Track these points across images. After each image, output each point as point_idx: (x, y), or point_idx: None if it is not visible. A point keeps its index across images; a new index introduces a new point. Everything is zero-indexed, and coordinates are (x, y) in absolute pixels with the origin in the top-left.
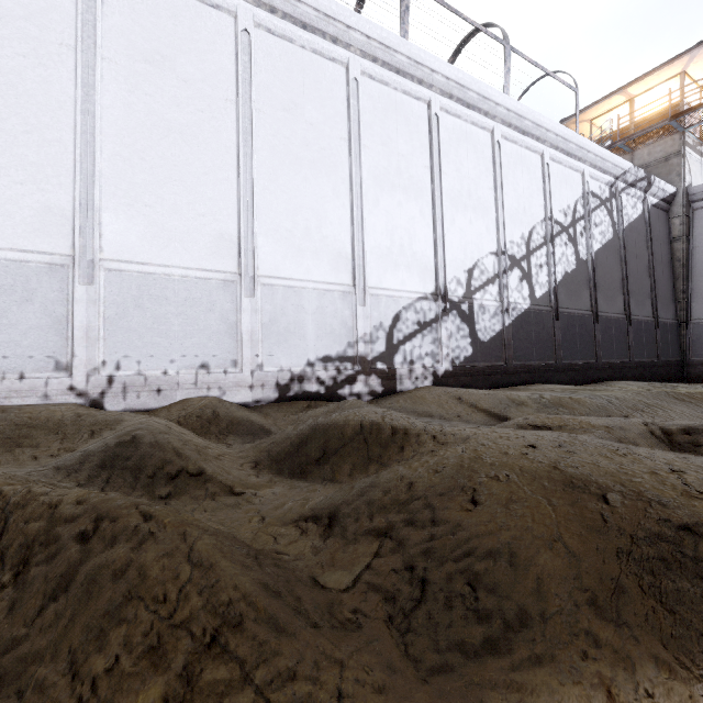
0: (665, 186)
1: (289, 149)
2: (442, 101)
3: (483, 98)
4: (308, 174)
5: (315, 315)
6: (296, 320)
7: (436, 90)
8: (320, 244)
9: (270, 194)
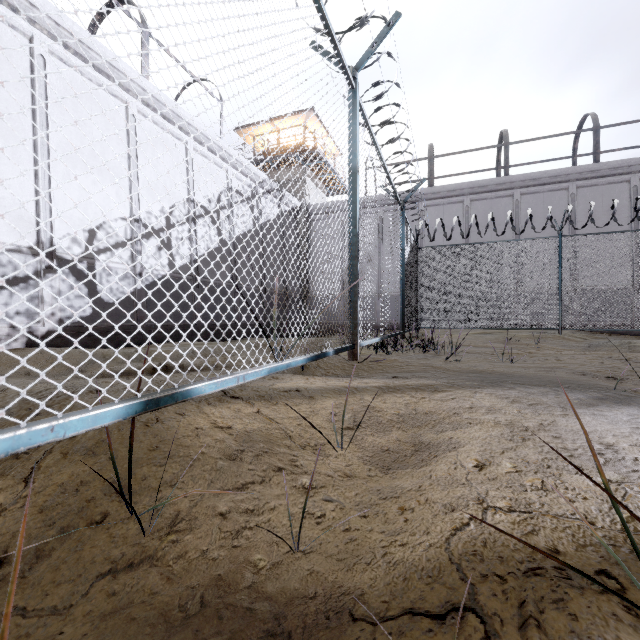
0: (293, 199)
1: None
2: (52, 45)
3: (111, 66)
4: None
5: None
6: None
7: (42, 30)
8: None
9: None
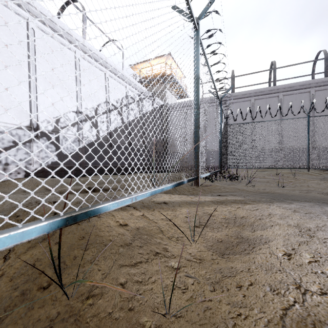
0: (159, 101)
1: None
2: (38, 23)
3: (67, 33)
4: None
5: None
6: None
7: (33, 15)
8: None
9: None
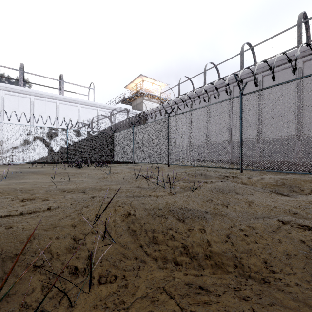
0: (135, 111)
1: None
2: (35, 97)
3: (50, 96)
4: None
5: None
6: None
7: (33, 95)
8: None
9: None
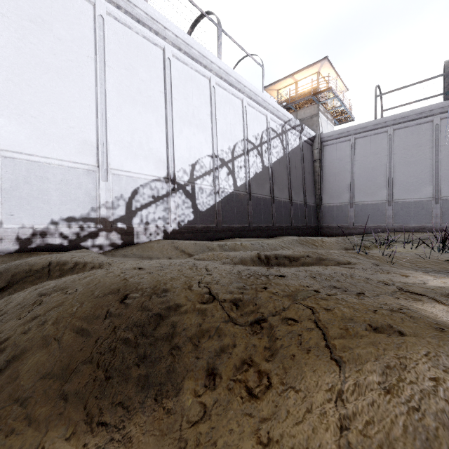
0: (310, 131)
1: (35, 53)
2: (173, 51)
3: (203, 56)
4: (55, 76)
5: (60, 185)
6: (39, 188)
7: (169, 42)
8: (66, 132)
9: (14, 85)
